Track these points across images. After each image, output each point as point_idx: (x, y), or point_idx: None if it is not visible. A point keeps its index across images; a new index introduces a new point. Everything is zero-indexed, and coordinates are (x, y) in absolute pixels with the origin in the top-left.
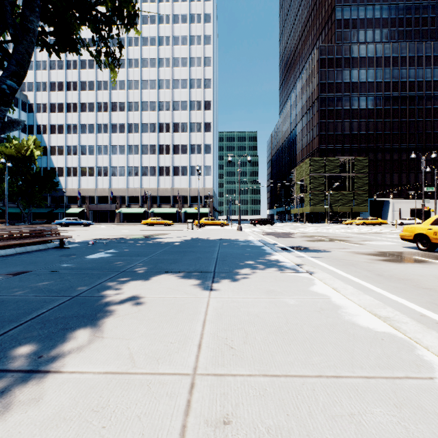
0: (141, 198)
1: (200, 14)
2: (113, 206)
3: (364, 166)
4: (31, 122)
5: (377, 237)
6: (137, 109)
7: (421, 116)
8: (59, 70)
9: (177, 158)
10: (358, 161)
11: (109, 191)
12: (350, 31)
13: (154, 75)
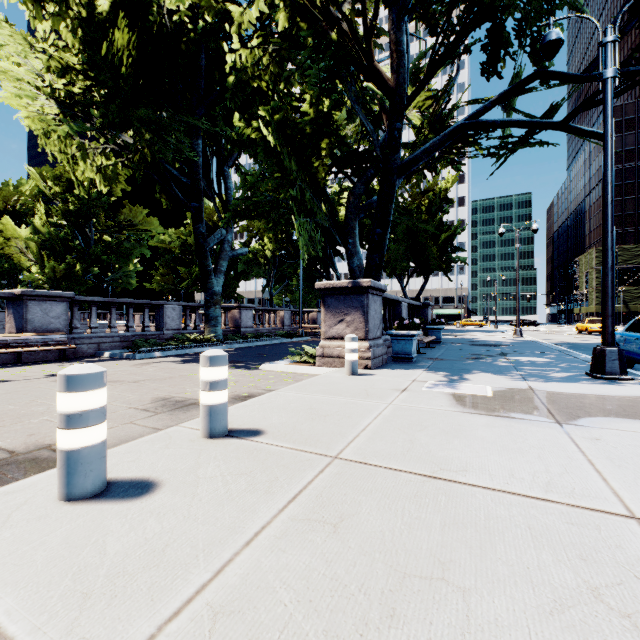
0: None
1: None
2: None
3: None
4: None
5: None
6: None
7: None
8: None
9: None
10: None
11: None
12: None
13: None
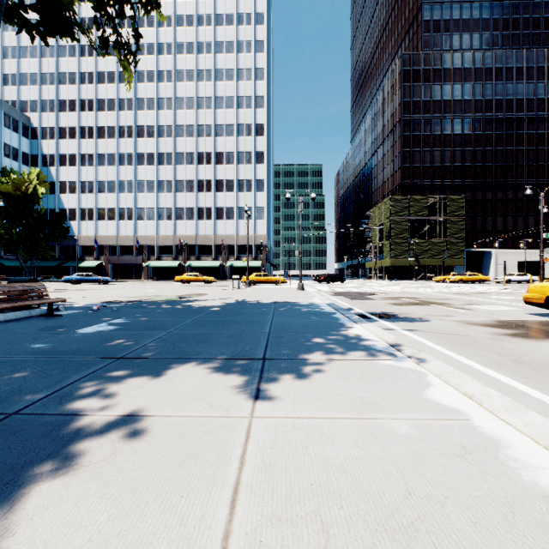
0: (175, 247)
1: (251, 13)
2: (140, 258)
3: (459, 207)
4: (35, 151)
5: (484, 298)
6: (170, 134)
7: (531, 144)
8: (70, 85)
9: (221, 197)
10: (451, 200)
11: (134, 239)
12: (441, 35)
13: (191, 91)
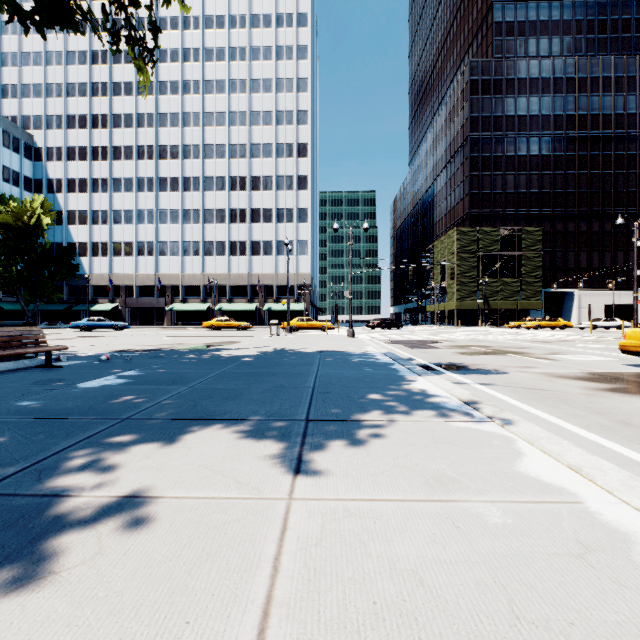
0: (203, 288)
1: (292, 13)
2: (162, 300)
3: (536, 241)
4: (39, 175)
5: (569, 347)
6: (198, 155)
7: (621, 167)
8: (80, 98)
9: (257, 229)
10: (527, 233)
11: (155, 278)
12: (514, 39)
13: (222, 105)
